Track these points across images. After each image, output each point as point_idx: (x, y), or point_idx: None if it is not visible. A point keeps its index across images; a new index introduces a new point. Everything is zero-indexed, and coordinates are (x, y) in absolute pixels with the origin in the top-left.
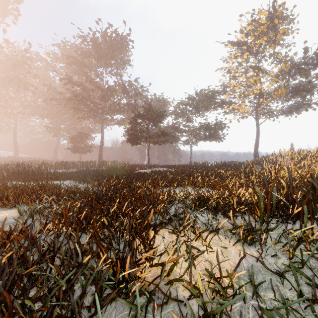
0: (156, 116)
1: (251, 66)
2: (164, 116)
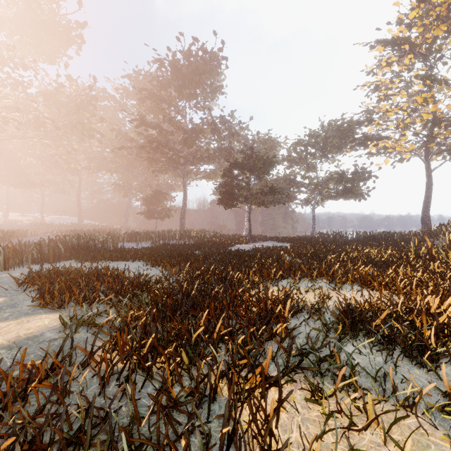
0: (261, 164)
1: (418, 76)
2: (273, 163)
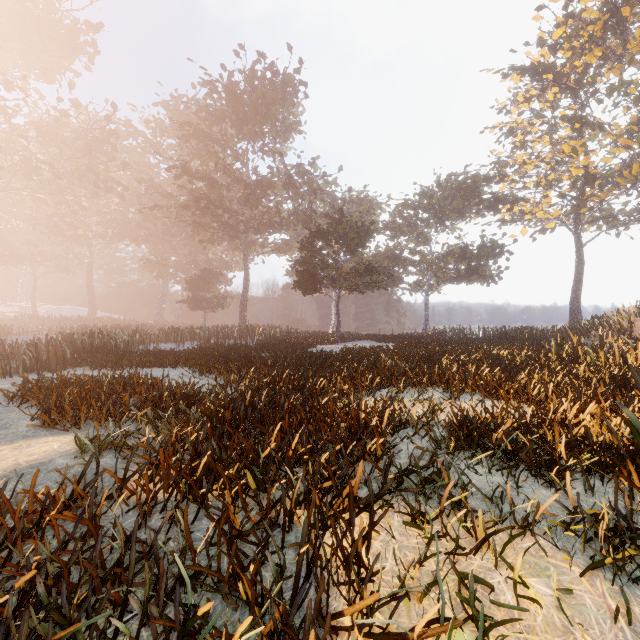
0: (354, 233)
1: (564, 117)
2: (370, 232)
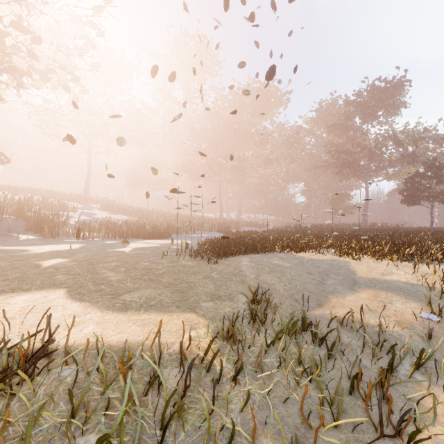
0: (441, 172)
1: None
2: None
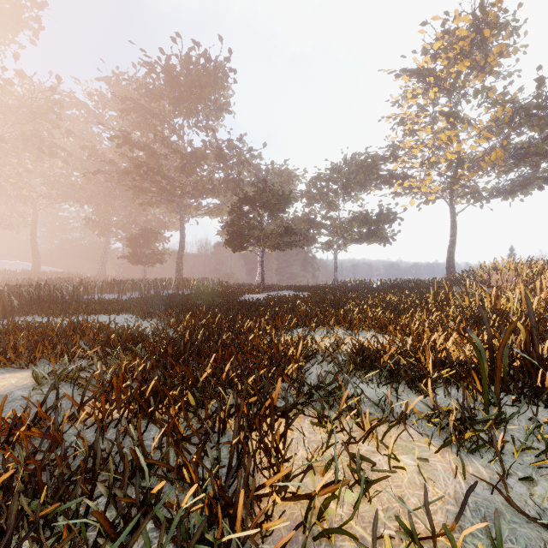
0: (275, 200)
1: (442, 112)
2: (289, 200)
